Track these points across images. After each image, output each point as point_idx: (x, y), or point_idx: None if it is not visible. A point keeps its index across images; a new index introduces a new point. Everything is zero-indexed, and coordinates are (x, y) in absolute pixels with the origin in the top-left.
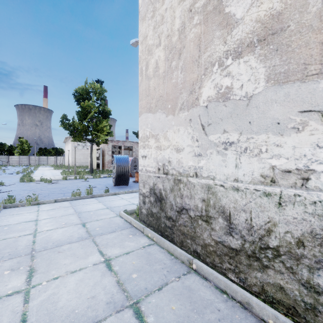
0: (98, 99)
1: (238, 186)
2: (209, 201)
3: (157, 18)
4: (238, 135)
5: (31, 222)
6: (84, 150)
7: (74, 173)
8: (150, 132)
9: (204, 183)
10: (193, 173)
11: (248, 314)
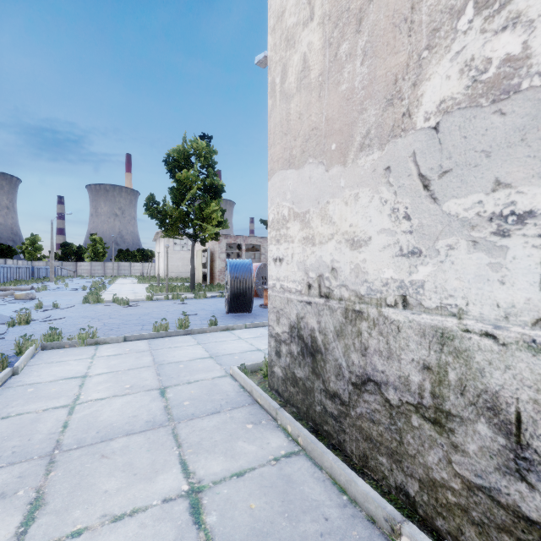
0: (204, 166)
1: None
2: (443, 371)
3: None
4: None
5: (75, 379)
6: (183, 252)
7: (166, 290)
8: (290, 210)
9: (427, 324)
10: (394, 298)
11: None
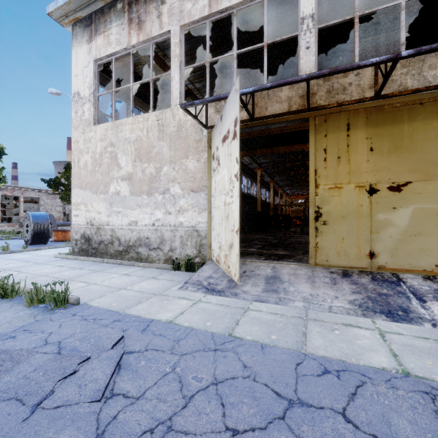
0: None
1: (122, 227)
2: (113, 235)
3: (87, 137)
4: (122, 209)
5: None
6: None
7: None
8: (81, 201)
9: (111, 228)
10: (106, 224)
11: (121, 265)
